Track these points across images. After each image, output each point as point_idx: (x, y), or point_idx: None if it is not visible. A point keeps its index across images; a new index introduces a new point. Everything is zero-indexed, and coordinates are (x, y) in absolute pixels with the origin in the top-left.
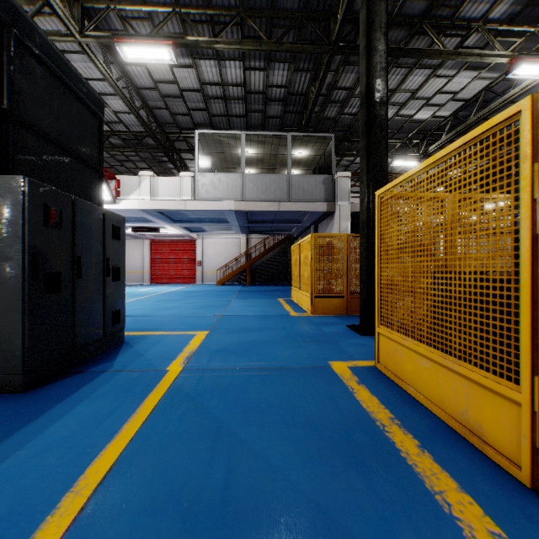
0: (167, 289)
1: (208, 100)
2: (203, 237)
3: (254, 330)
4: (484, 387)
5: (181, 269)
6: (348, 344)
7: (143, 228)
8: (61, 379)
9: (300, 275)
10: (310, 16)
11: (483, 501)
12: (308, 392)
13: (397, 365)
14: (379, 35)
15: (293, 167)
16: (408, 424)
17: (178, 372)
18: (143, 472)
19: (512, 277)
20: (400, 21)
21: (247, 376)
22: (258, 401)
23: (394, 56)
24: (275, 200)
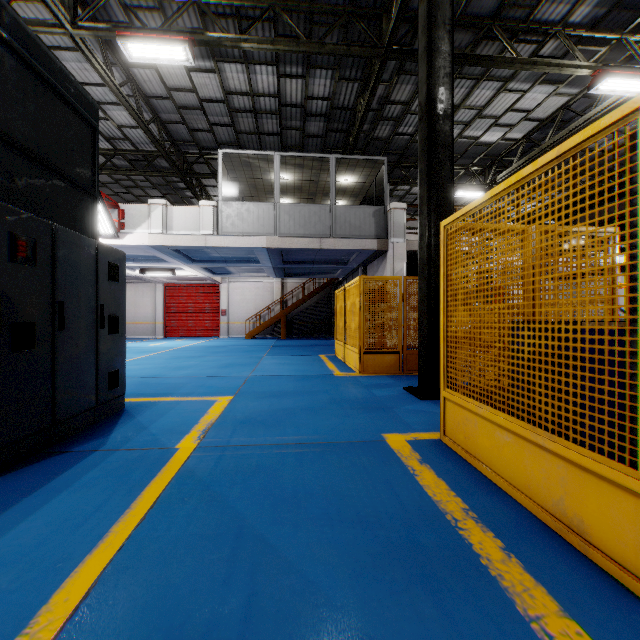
0: (184, 343)
1: (234, 114)
2: (229, 281)
3: (290, 394)
4: (587, 471)
5: (202, 319)
6: (405, 410)
7: (155, 269)
8: (35, 462)
9: (346, 327)
10: (358, 12)
11: (595, 629)
12: (358, 476)
13: (468, 439)
14: (442, 34)
15: (337, 196)
16: (486, 518)
17: (190, 451)
18: (132, 598)
19: (626, 327)
20: (465, 22)
21: (279, 454)
22: (293, 489)
23: (458, 64)
24: (316, 236)
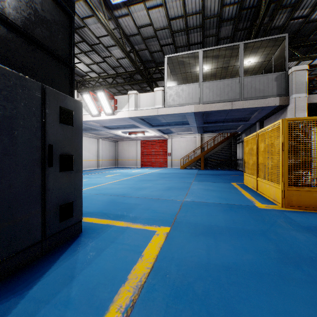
0: (148, 171)
1: (174, 35)
2: (172, 137)
3: (225, 233)
4: None
5: (158, 158)
6: None
7: (135, 132)
8: None
9: (258, 164)
10: None
11: None
12: None
13: None
14: None
15: None
16: None
17: None
18: None
19: None
20: None
21: None
22: None
23: None
24: (228, 101)
